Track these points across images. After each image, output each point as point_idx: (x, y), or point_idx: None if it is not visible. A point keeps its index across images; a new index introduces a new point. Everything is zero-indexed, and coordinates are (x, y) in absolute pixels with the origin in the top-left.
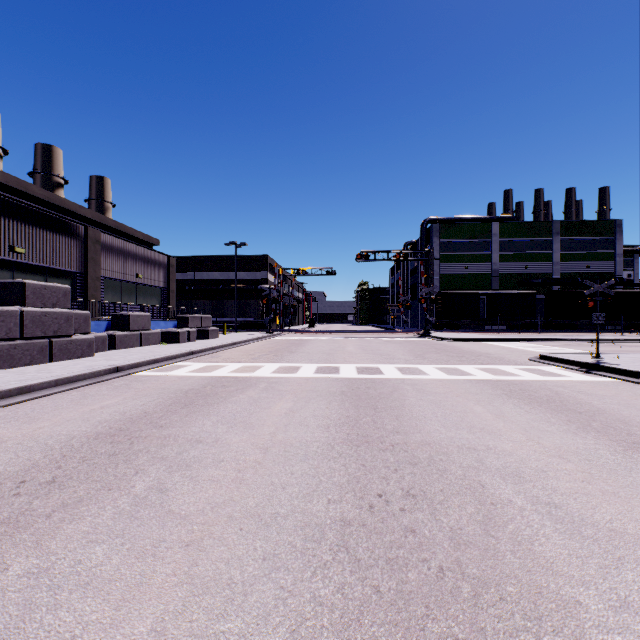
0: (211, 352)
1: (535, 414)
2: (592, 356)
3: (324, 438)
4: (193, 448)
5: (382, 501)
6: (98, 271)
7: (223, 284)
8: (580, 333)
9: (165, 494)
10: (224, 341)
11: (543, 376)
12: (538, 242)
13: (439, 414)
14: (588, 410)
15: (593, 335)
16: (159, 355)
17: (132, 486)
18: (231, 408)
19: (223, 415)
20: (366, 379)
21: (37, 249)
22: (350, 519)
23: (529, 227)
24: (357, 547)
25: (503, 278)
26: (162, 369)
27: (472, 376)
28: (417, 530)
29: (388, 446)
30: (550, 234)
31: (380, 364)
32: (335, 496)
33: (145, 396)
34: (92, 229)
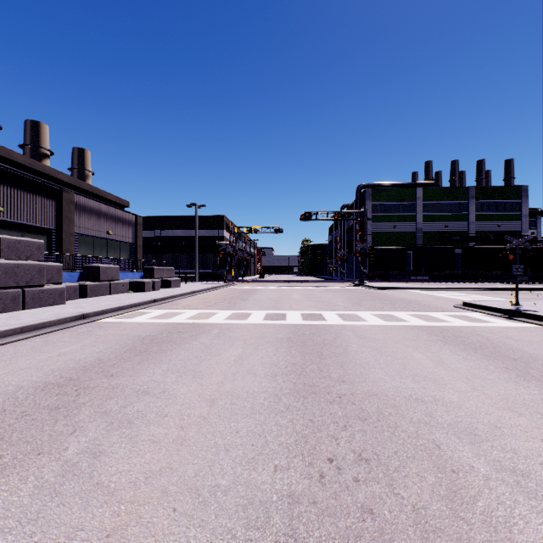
0: (172, 300)
1: (473, 361)
2: (512, 303)
3: (271, 388)
4: (139, 400)
5: (333, 468)
6: (72, 228)
7: (185, 240)
8: (493, 283)
9: (98, 459)
10: (185, 290)
11: (470, 322)
12: (456, 205)
13: (381, 361)
14: (522, 356)
15: (504, 284)
16: (124, 303)
17: (64, 449)
18: (183, 355)
19: (174, 363)
20: (310, 325)
21: (15, 208)
22: (299, 494)
23: (448, 192)
24: (308, 537)
25: (426, 235)
26: (125, 316)
27: (406, 322)
28: (375, 510)
29: (335, 397)
30: (466, 198)
31: (322, 311)
32: (282, 461)
33: (103, 343)
34: (66, 191)
